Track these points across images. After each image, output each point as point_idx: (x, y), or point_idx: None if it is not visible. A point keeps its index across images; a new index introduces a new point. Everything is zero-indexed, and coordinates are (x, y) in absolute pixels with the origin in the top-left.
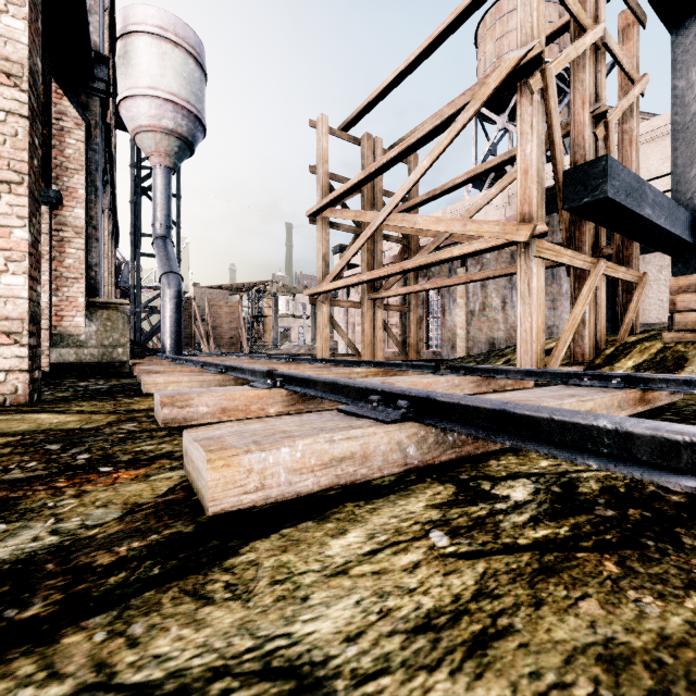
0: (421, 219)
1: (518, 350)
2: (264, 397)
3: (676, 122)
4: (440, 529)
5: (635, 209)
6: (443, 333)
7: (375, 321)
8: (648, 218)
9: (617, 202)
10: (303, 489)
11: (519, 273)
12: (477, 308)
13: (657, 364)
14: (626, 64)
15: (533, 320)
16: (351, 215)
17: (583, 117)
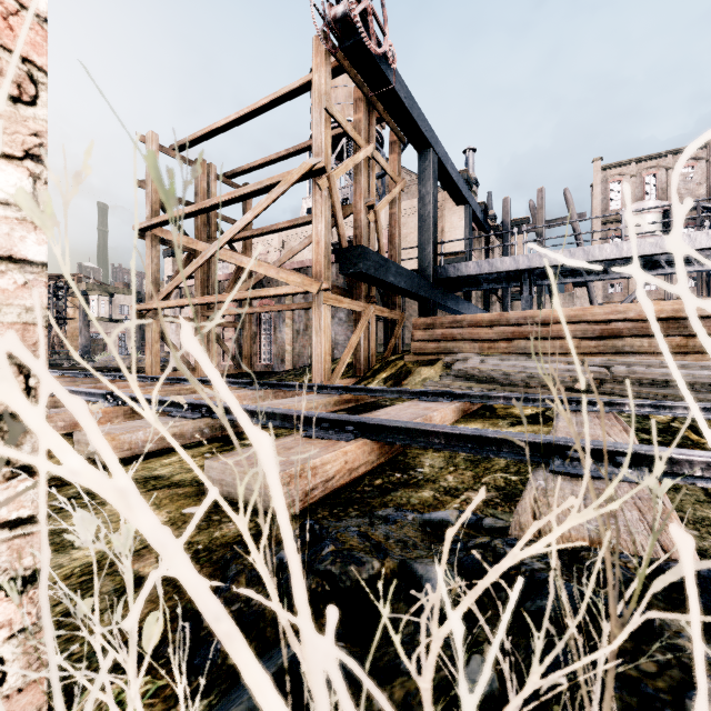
0: (246, 260)
1: (313, 368)
2: (110, 412)
3: (421, 214)
4: (210, 453)
5: (382, 278)
6: (274, 348)
7: (209, 337)
8: (392, 283)
9: (369, 274)
10: (151, 449)
11: (314, 314)
12: (302, 328)
13: (397, 376)
14: (390, 171)
15: (322, 347)
16: (184, 241)
17: (360, 206)
